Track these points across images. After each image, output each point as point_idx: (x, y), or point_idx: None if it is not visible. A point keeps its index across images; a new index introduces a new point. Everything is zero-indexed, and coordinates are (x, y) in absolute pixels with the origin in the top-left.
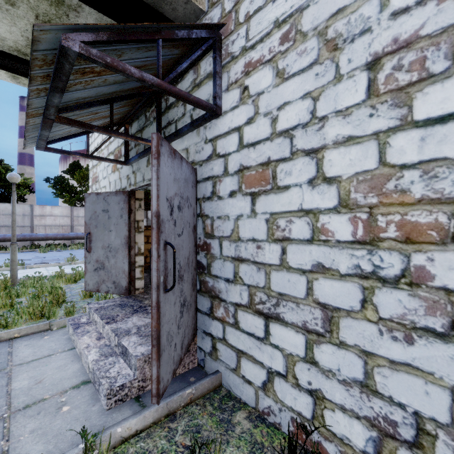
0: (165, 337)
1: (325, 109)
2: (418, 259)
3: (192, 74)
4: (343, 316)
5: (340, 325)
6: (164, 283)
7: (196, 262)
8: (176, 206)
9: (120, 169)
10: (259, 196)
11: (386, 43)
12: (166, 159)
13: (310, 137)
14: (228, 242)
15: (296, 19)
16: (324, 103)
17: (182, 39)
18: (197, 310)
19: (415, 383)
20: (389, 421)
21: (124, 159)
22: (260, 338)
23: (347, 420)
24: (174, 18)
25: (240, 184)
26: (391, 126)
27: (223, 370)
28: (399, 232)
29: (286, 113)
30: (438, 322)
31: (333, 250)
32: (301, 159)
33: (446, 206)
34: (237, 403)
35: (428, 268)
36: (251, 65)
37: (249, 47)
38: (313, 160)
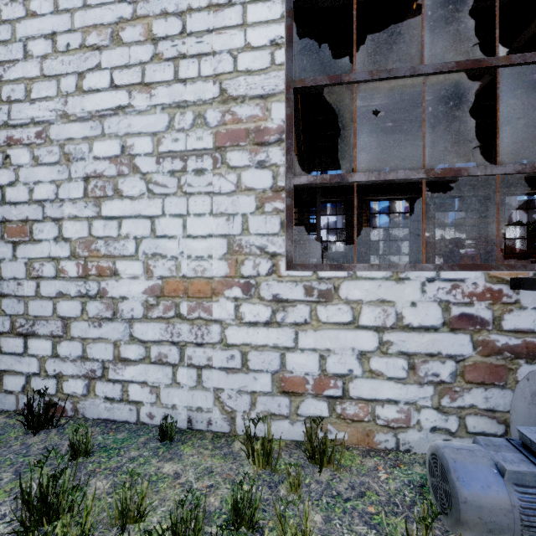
0: None
1: (63, 195)
2: (103, 284)
3: None
4: (73, 321)
5: (72, 327)
6: None
7: None
8: None
9: None
10: (19, 244)
11: (92, 171)
12: None
13: (55, 210)
14: None
15: (47, 127)
16: (63, 191)
17: None
18: None
19: (102, 346)
20: (93, 371)
21: None
22: (21, 353)
23: (75, 382)
24: None
25: (2, 233)
26: (94, 216)
27: None
28: (96, 271)
29: (40, 188)
30: (110, 313)
31: (68, 283)
32: (50, 223)
33: (112, 259)
34: None
35: (107, 288)
36: (13, 140)
37: (11, 125)
38: (57, 225)
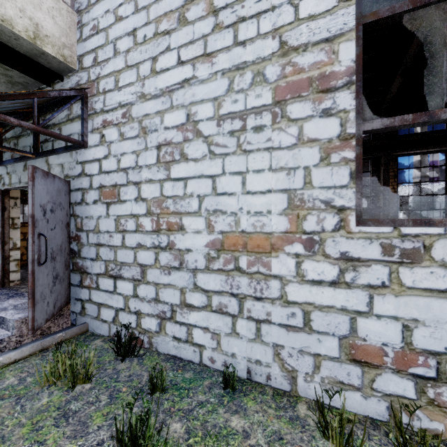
0: (39, 294)
1: (141, 162)
2: (172, 237)
3: (67, 109)
4: (148, 268)
5: (147, 273)
6: (38, 260)
7: (70, 250)
8: (49, 210)
9: None
10: (111, 205)
11: (163, 140)
12: (40, 180)
13: (135, 175)
14: (93, 234)
15: (129, 108)
16: (141, 159)
17: (54, 96)
18: (70, 284)
19: (171, 291)
20: (163, 312)
21: None
22: (112, 291)
23: (150, 319)
24: (49, 67)
25: (100, 196)
26: (164, 178)
27: (89, 321)
28: (166, 226)
29: (125, 158)
30: (177, 263)
31: (144, 236)
32: (132, 187)
33: (179, 215)
34: (97, 337)
35: (175, 241)
36: (106, 122)
37: (105, 111)
38: (137, 188)
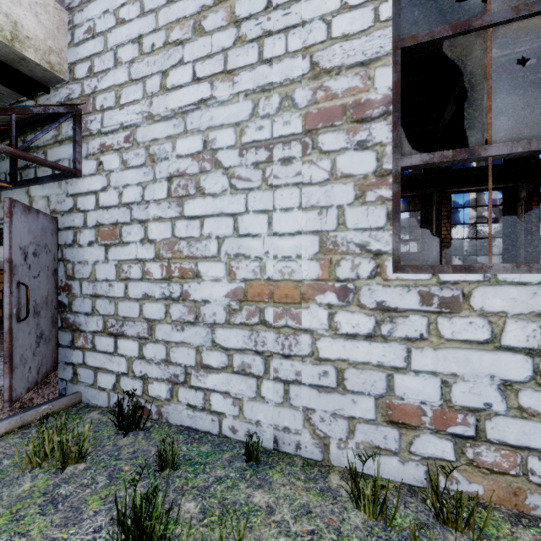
0: (19, 358)
1: (149, 196)
2: (186, 286)
3: (54, 129)
4: (157, 324)
5: (156, 329)
6: (18, 315)
7: (58, 302)
8: (31, 253)
9: None
10: (111, 247)
11: (175, 170)
12: (19, 216)
13: (141, 212)
14: (88, 282)
15: (134, 130)
16: (148, 193)
17: (38, 113)
18: (59, 345)
19: (185, 350)
20: (176, 375)
21: None
22: (112, 352)
23: (159, 385)
24: (31, 75)
25: (97, 236)
26: (177, 216)
27: (83, 389)
28: (179, 273)
29: (128, 191)
30: (192, 317)
31: (152, 285)
32: (137, 225)
33: (194, 260)
34: (93, 408)
35: (189, 291)
36: (105, 147)
37: (104, 133)
38: (143, 227)
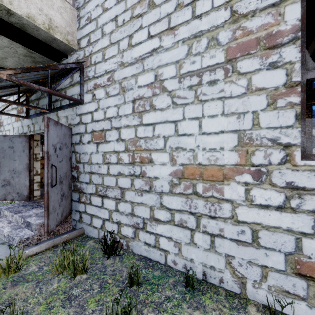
0: (52, 207)
1: (121, 113)
2: (144, 168)
3: (70, 78)
4: (126, 191)
5: (125, 194)
6: (51, 183)
7: (72, 176)
8: (58, 148)
9: (22, 120)
10: (99, 144)
11: (137, 95)
12: (52, 127)
13: (117, 122)
14: (87, 165)
15: (113, 74)
16: (121, 111)
17: (62, 68)
18: (72, 200)
19: (143, 208)
20: (137, 223)
21: (26, 115)
22: (100, 206)
23: (127, 228)
24: (58, 49)
25: (92, 138)
26: (138, 124)
27: (84, 226)
28: (139, 159)
29: (109, 110)
30: (147, 187)
31: (123, 166)
32: (114, 131)
33: (149, 151)
34: (90, 238)
35: (146, 171)
36: (96, 85)
37: (96, 77)
38: (118, 132)
